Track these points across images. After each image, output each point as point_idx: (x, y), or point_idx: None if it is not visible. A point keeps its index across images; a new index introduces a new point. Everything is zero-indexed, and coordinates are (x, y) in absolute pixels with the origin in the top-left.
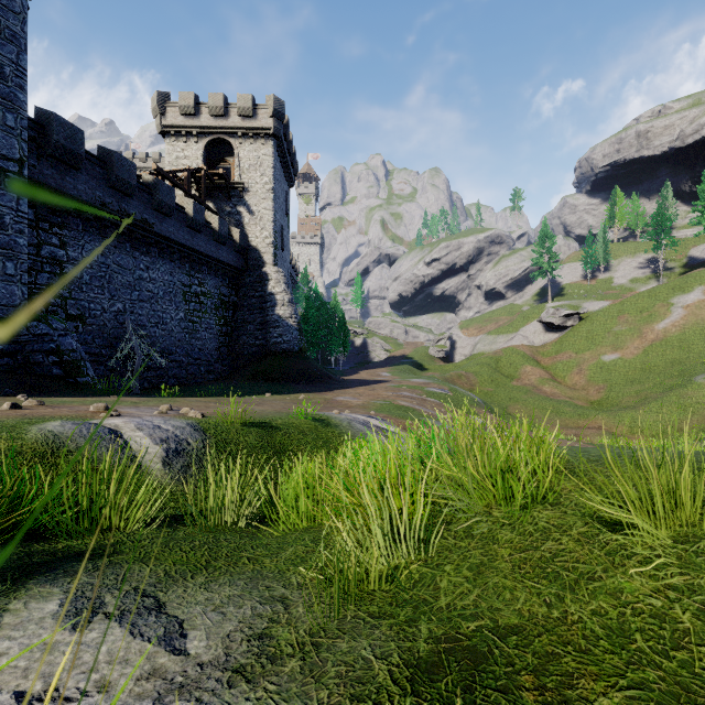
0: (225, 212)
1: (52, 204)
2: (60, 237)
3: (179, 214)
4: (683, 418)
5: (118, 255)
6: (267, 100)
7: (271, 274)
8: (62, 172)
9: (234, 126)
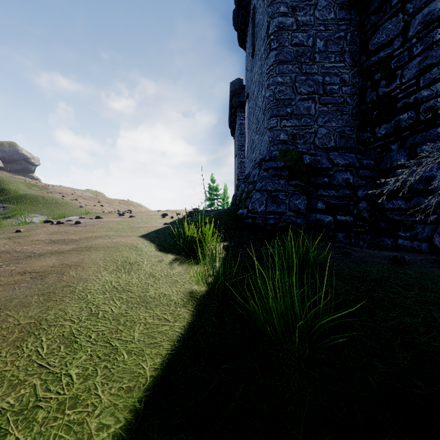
0: None
1: None
2: None
3: None
4: None
5: None
6: None
7: None
8: None
9: None
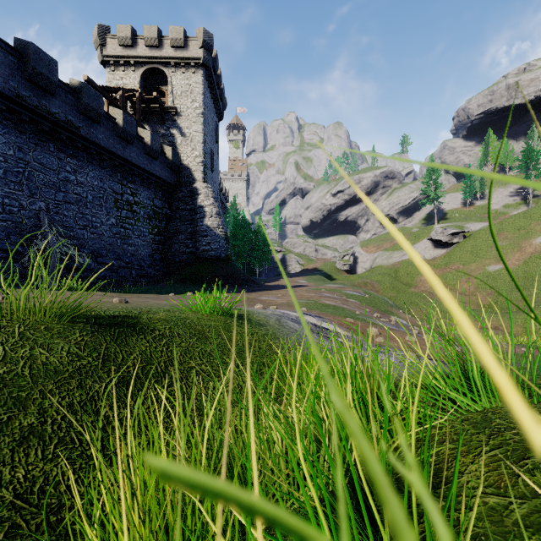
0: (159, 134)
1: None
2: None
3: (108, 123)
4: None
5: (39, 153)
6: (197, 33)
7: (200, 189)
8: None
9: (167, 56)
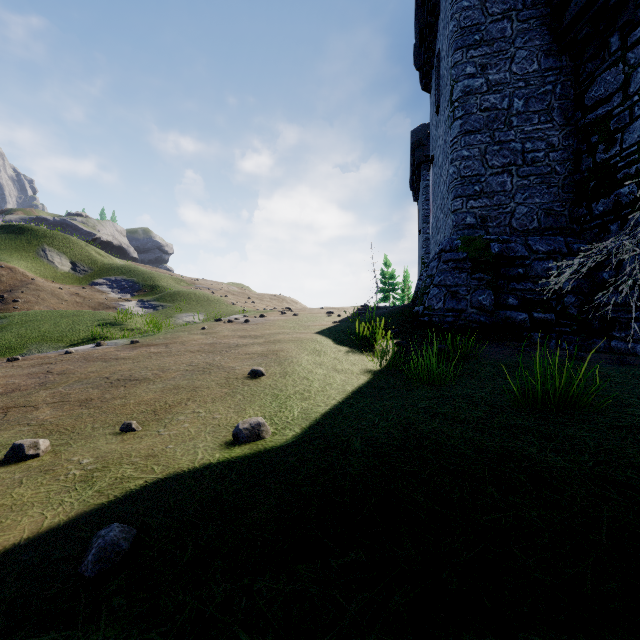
0: None
1: None
2: None
3: None
4: None
5: None
6: None
7: None
8: None
9: None
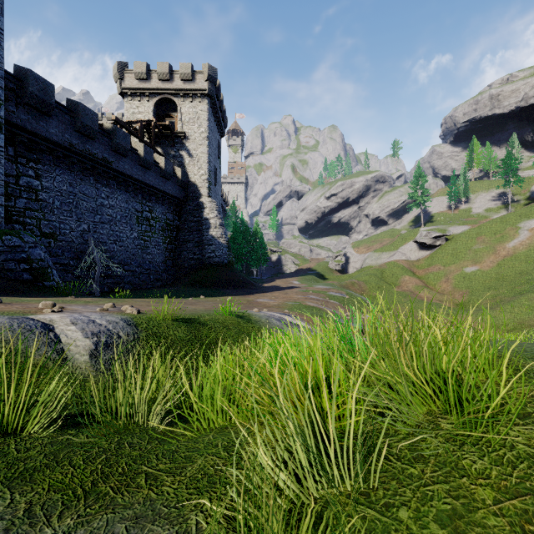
0: (170, 155)
1: (28, 143)
2: (35, 170)
3: (132, 155)
4: (531, 316)
5: (83, 185)
6: (203, 68)
7: (206, 204)
8: (36, 118)
9: (177, 88)
